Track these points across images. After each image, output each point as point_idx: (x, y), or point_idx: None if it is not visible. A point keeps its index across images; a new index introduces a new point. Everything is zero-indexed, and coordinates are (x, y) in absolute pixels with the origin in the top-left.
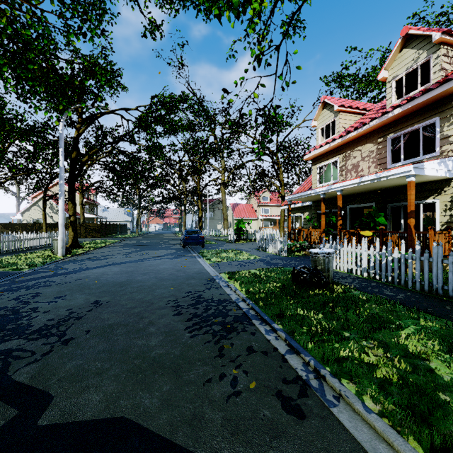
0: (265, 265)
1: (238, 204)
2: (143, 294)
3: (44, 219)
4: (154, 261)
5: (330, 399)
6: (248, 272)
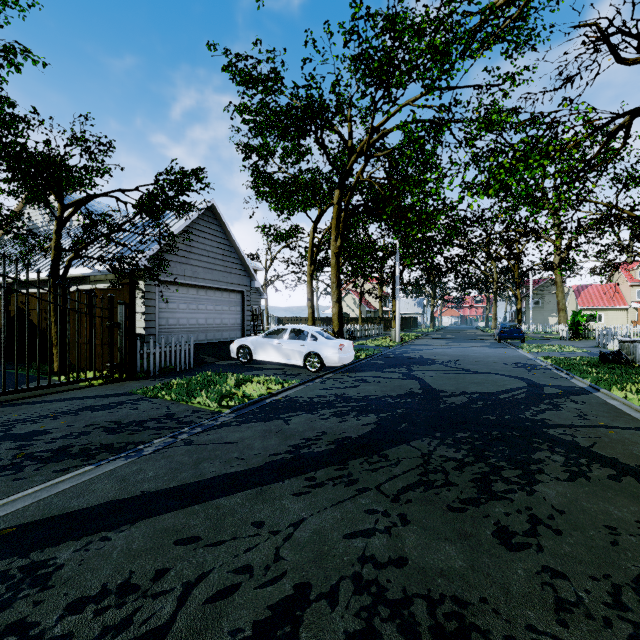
0: (587, 355)
1: (586, 286)
2: (481, 359)
3: (360, 314)
4: (475, 348)
5: (572, 379)
6: (565, 357)
